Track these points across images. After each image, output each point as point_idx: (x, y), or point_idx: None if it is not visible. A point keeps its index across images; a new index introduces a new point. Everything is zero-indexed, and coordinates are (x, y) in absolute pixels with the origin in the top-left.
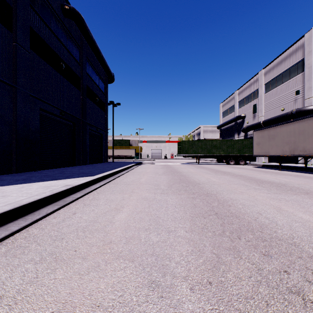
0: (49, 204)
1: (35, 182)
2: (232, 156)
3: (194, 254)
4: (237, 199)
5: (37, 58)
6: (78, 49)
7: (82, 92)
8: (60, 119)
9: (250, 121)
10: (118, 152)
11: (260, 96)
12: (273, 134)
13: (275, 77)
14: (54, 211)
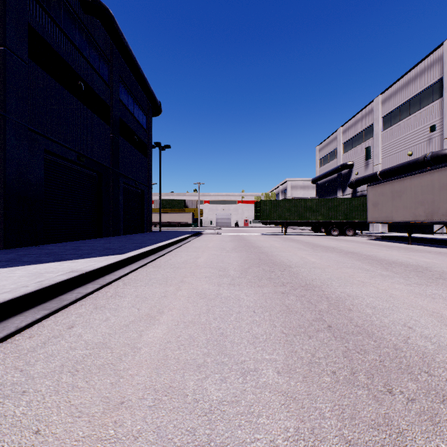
0: (30, 308)
1: (24, 265)
2: (334, 223)
3: (302, 442)
4: (359, 295)
5: (41, 73)
6: (105, 63)
7: (112, 127)
8: (78, 167)
9: (360, 171)
10: (167, 218)
11: (376, 135)
12: (398, 190)
13: (398, 106)
14: (34, 322)
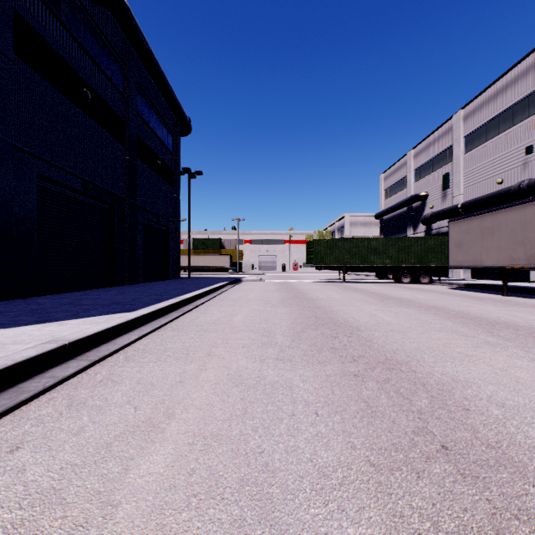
0: None
1: None
2: (405, 268)
3: None
4: (470, 380)
5: (32, 75)
6: (120, 68)
7: (128, 148)
8: (83, 198)
9: (436, 204)
10: (200, 261)
11: (457, 159)
12: (490, 226)
13: (484, 123)
14: None
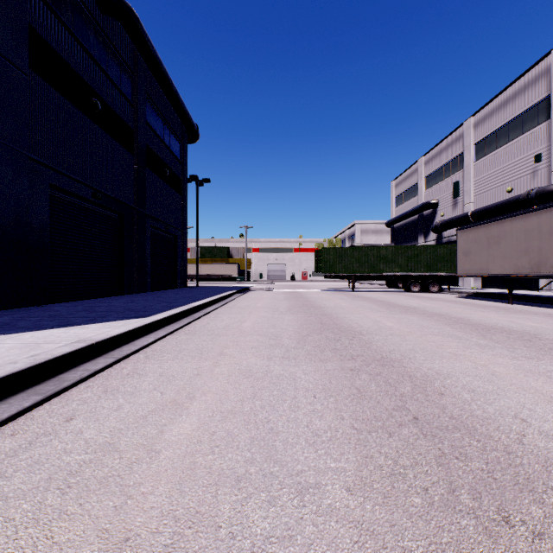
0: (18, 391)
1: (19, 333)
2: (415, 277)
3: None
4: (452, 373)
5: (45, 87)
6: (128, 76)
7: (137, 156)
8: (93, 207)
9: (447, 211)
10: (207, 270)
11: (467, 166)
12: (496, 235)
13: (494, 131)
14: (20, 412)
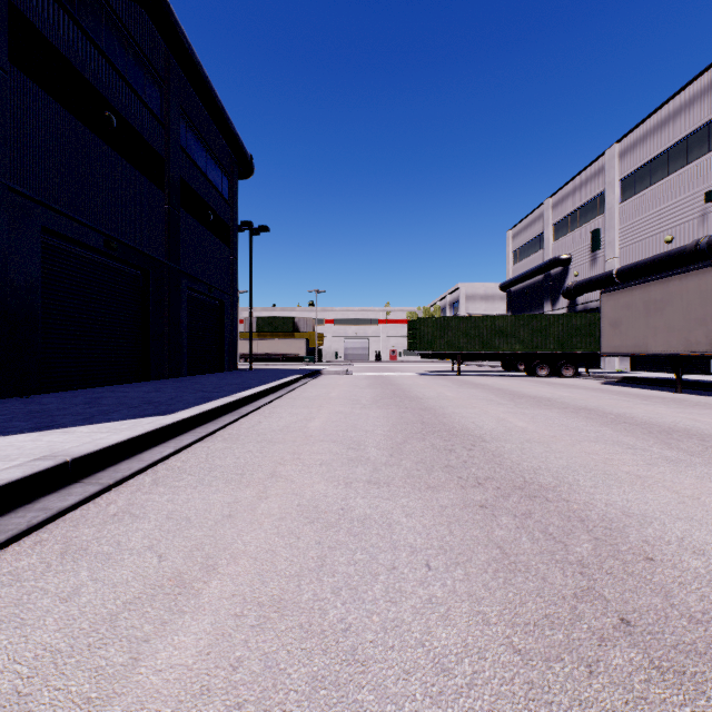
0: None
1: None
2: (542, 356)
3: None
4: (648, 514)
5: (34, 91)
6: (156, 85)
7: (168, 193)
8: (106, 260)
9: (582, 270)
10: (266, 347)
11: (610, 209)
12: (658, 299)
13: (648, 161)
14: None
